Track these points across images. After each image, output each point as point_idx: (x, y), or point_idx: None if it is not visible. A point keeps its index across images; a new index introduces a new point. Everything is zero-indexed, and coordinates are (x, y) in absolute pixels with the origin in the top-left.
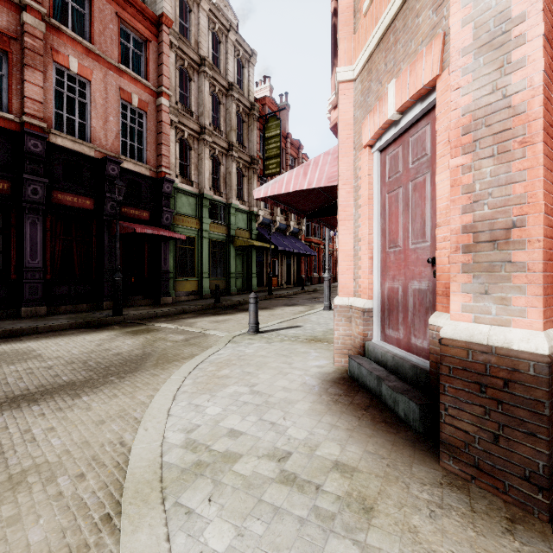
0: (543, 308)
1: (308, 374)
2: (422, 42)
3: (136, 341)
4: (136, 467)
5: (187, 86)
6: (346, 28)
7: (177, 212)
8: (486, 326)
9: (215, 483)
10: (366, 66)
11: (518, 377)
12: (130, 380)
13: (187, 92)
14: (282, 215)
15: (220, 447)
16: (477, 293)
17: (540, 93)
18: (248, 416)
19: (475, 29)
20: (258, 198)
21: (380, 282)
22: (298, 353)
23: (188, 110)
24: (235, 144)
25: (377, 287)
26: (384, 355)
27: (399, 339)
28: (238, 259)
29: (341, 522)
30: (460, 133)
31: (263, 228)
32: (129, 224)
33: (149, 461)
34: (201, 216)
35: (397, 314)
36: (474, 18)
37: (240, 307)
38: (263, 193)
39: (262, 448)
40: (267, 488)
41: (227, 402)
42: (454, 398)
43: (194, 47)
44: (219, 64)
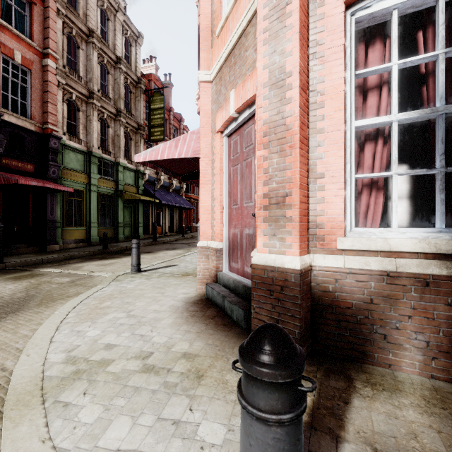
0: (299, 243)
1: (176, 299)
2: (248, 69)
3: (19, 286)
4: (17, 384)
5: (75, 53)
6: (206, 43)
7: (65, 167)
8: (274, 255)
9: (90, 382)
10: (219, 74)
11: (287, 283)
12: (11, 319)
13: (76, 58)
14: (166, 175)
15: (97, 357)
16: (270, 235)
17: (298, 120)
18: (123, 333)
19: (269, 73)
20: (139, 162)
21: (228, 230)
22: (171, 285)
23: (76, 74)
24: (123, 111)
25: (225, 233)
26: (228, 280)
27: (238, 268)
28: (125, 211)
29: (181, 387)
30: (262, 136)
31: (149, 185)
32: (10, 175)
33: (31, 378)
34: (90, 171)
35: (237, 252)
36: (269, 66)
37: (127, 252)
38: (143, 158)
39: (131, 353)
40: (131, 377)
41: (106, 325)
42: (258, 301)
43: (83, 18)
44: (107, 38)
